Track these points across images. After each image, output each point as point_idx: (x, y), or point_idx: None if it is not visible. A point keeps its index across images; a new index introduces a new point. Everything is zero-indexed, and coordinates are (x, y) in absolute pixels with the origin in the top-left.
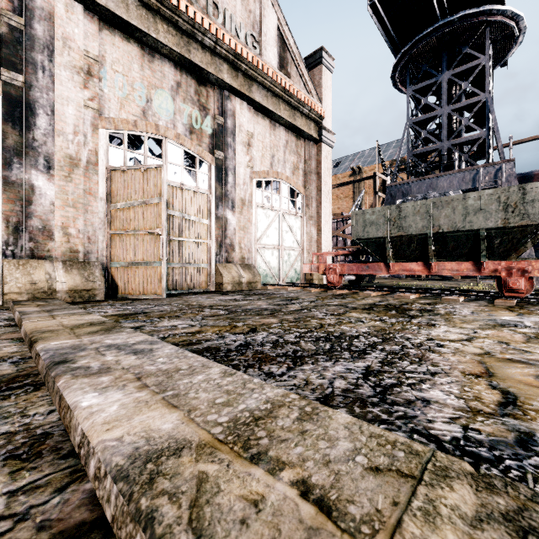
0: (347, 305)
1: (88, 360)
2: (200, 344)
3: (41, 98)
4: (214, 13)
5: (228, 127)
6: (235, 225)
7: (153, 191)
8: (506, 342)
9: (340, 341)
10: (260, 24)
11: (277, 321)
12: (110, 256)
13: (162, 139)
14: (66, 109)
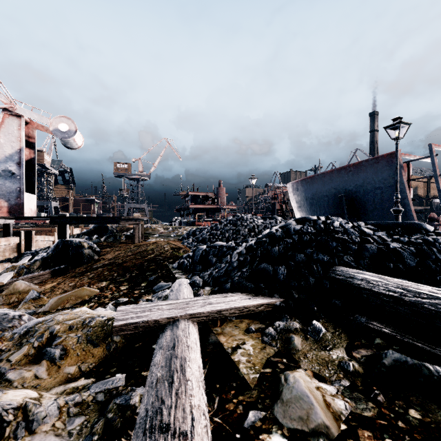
0: None
1: None
2: None
3: None
4: None
5: None
6: None
7: None
8: None
9: None
10: None
11: None
12: None
13: None
14: None
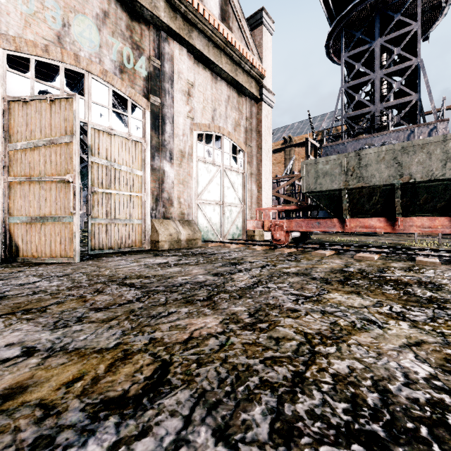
0: (311, 273)
1: None
2: None
3: None
4: None
5: (166, 72)
6: (173, 178)
7: (63, 128)
8: None
9: None
10: None
11: (218, 324)
12: (9, 209)
13: (84, 73)
14: None
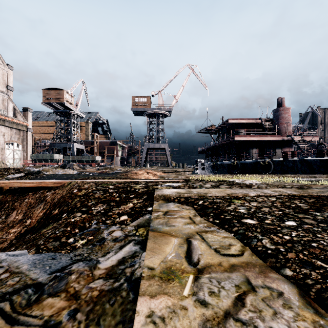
0: None
1: None
2: None
3: None
4: None
5: None
6: (0, 154)
7: None
8: None
9: None
10: (7, 107)
11: None
12: None
13: None
14: None
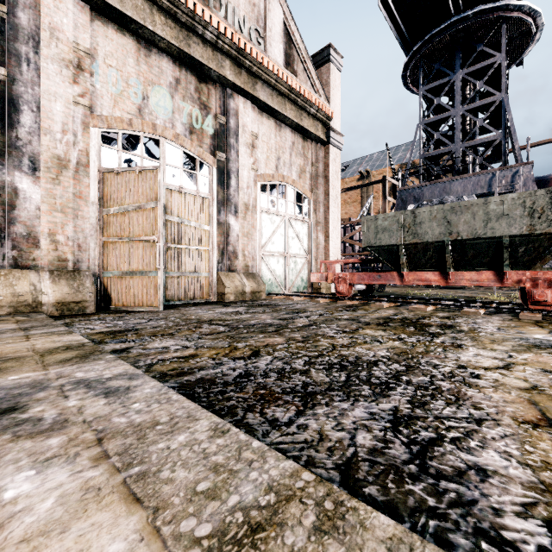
0: (359, 319)
1: (43, 406)
2: (192, 373)
3: (26, 93)
4: (216, 5)
5: (231, 127)
6: (238, 231)
7: (149, 195)
8: (551, 370)
9: (357, 369)
10: (265, 19)
11: (283, 340)
12: (103, 265)
13: (160, 139)
14: (53, 106)
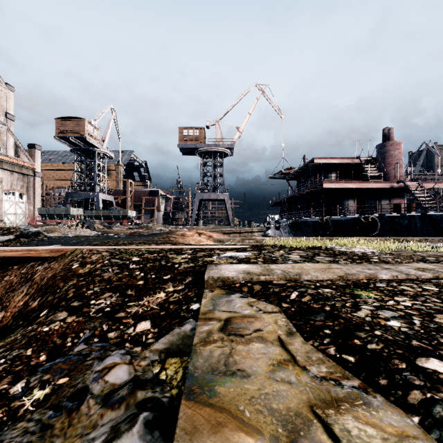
0: None
1: None
2: None
3: None
4: None
5: None
6: None
7: None
8: None
9: None
10: (6, 143)
11: None
12: None
13: None
14: None
